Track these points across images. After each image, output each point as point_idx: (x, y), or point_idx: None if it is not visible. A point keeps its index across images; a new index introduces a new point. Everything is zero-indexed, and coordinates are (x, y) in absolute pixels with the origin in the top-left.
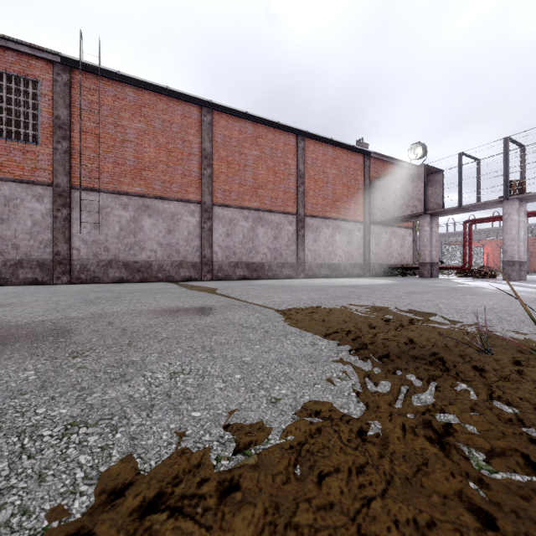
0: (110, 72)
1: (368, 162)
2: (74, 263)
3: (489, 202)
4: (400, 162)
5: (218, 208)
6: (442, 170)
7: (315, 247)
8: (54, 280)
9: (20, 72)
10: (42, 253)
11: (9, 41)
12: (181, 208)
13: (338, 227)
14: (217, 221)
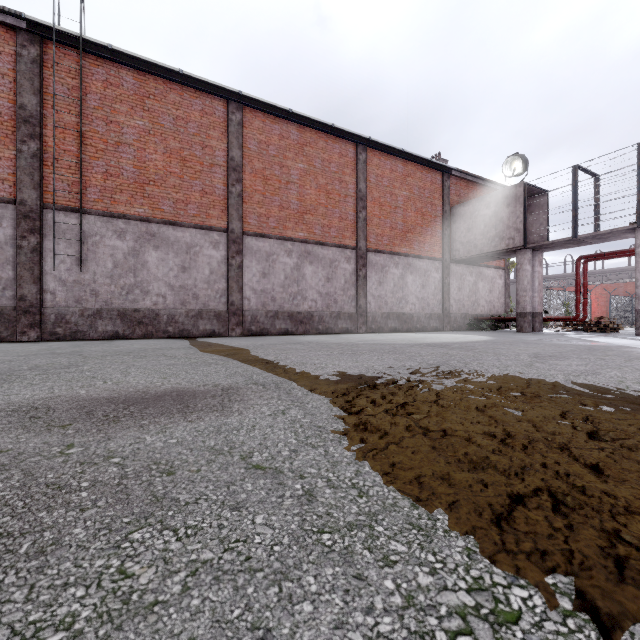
0: (99, 46)
1: (448, 182)
2: (47, 312)
3: (616, 230)
4: (489, 183)
5: (251, 239)
6: (547, 191)
7: (380, 292)
8: (17, 336)
9: None
10: None
11: None
12: (200, 237)
13: (410, 266)
14: (249, 256)
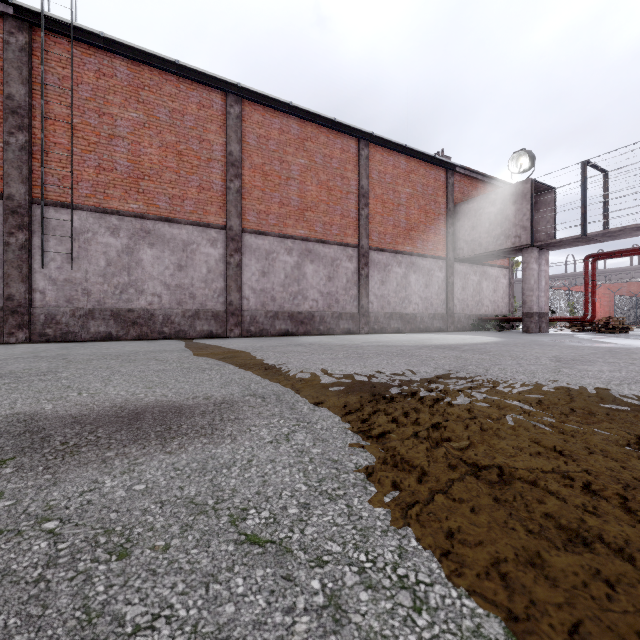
0: (91, 34)
1: (451, 180)
2: (37, 312)
3: (628, 227)
4: (493, 181)
5: (250, 237)
6: (554, 188)
7: (383, 291)
8: (5, 338)
9: None
10: None
11: None
12: (197, 234)
13: (413, 265)
14: (248, 254)
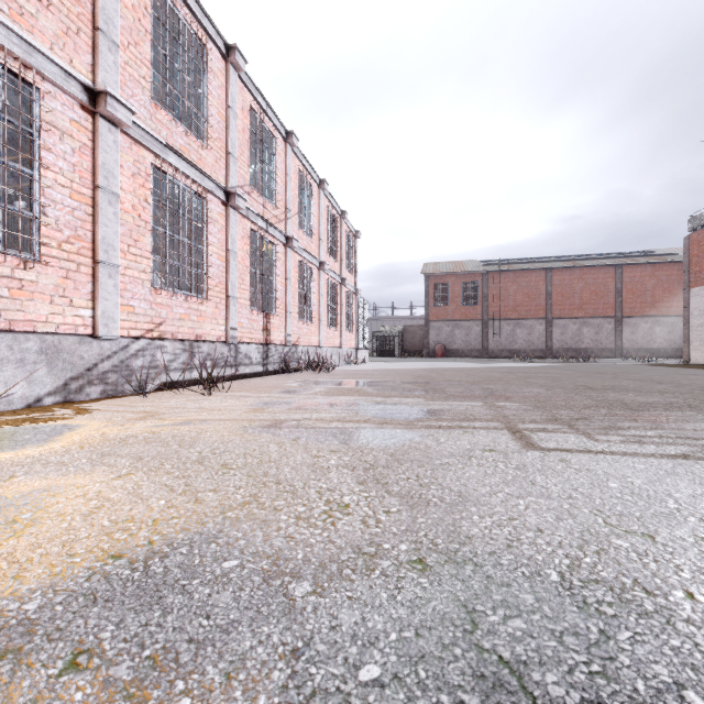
0: (503, 270)
1: None
2: (489, 350)
3: None
4: None
5: (556, 320)
6: None
7: (632, 337)
8: (483, 357)
9: (472, 280)
10: (478, 346)
11: (470, 271)
12: (535, 322)
13: (658, 322)
14: (555, 327)
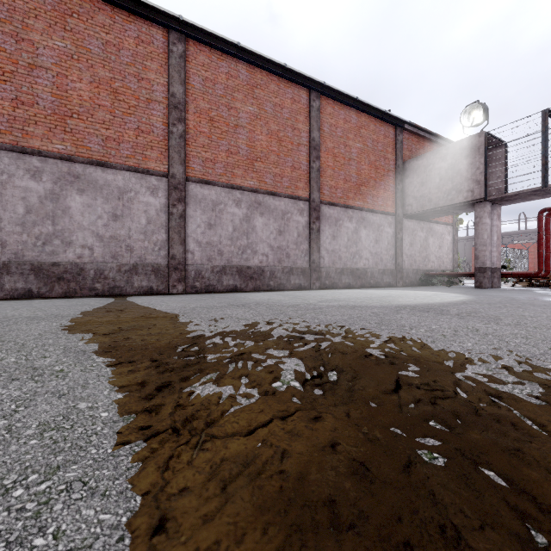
0: None
1: (400, 137)
2: None
3: None
4: (439, 140)
5: (195, 186)
6: (505, 142)
7: (334, 246)
8: None
9: None
10: None
11: None
12: (135, 181)
13: (364, 220)
14: (193, 205)
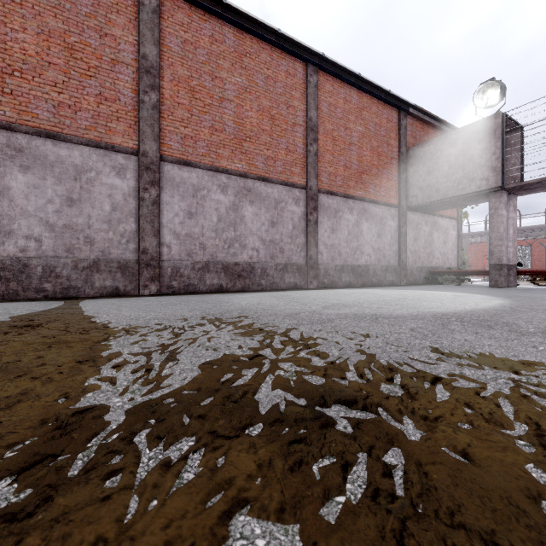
0: None
1: (404, 122)
2: None
3: None
4: (445, 127)
5: (171, 167)
6: (521, 126)
7: (333, 240)
8: None
9: None
10: None
11: None
12: (96, 159)
13: (366, 212)
14: (170, 189)
